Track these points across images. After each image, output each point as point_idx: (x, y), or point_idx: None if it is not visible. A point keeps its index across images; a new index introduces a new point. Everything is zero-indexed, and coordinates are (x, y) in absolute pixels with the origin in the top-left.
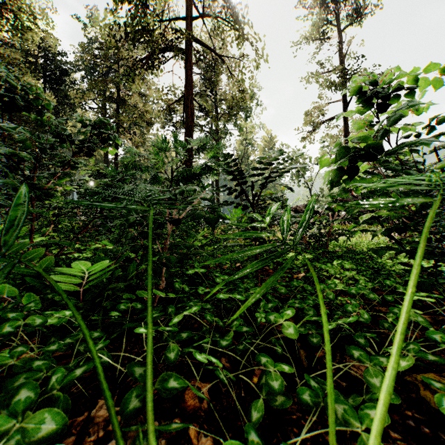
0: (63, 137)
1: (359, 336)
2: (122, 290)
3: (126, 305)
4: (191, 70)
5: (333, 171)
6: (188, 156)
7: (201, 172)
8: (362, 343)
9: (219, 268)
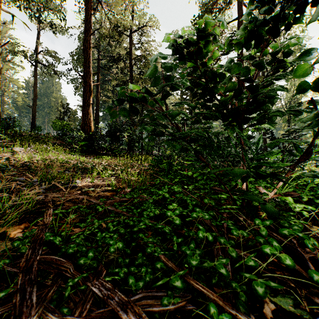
0: (162, 112)
1: (314, 198)
2: (226, 181)
3: (230, 184)
4: (242, 52)
5: (316, 140)
6: None
7: (253, 136)
8: (314, 199)
9: None
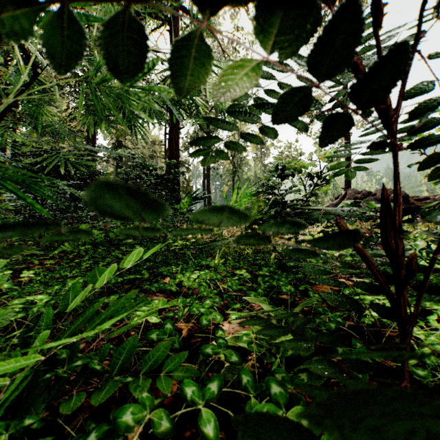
0: None
1: None
2: None
3: None
4: None
5: None
6: (174, 142)
7: None
8: None
9: (194, 379)
